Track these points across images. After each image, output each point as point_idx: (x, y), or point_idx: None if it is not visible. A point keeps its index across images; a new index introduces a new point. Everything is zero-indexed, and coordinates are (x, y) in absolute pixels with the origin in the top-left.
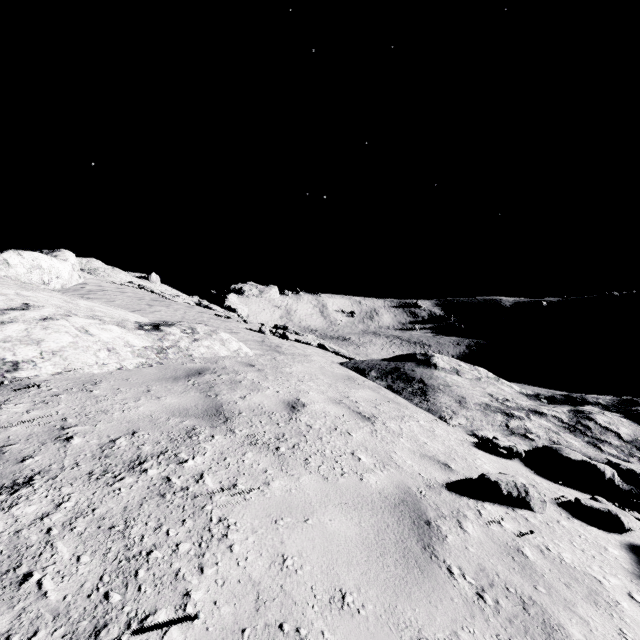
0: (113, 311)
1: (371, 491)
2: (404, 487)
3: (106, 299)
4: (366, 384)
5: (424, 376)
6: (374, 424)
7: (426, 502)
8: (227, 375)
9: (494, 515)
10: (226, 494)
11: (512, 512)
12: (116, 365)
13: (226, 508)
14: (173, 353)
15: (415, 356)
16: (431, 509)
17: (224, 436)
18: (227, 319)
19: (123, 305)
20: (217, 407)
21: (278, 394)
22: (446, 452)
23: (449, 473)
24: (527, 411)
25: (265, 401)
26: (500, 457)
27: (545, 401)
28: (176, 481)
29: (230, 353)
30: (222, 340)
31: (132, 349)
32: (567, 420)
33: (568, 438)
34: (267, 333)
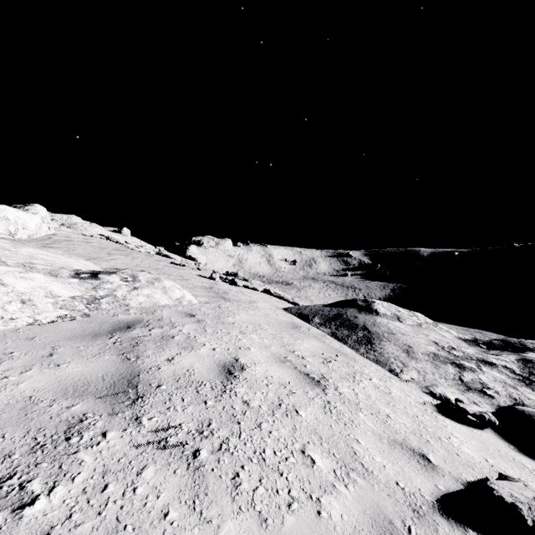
0: (60, 259)
1: None
2: (383, 522)
3: (67, 248)
4: (311, 332)
5: (367, 323)
6: (325, 391)
7: None
8: (160, 328)
9: None
10: None
11: None
12: (28, 319)
13: None
14: (107, 303)
15: (356, 302)
16: None
17: (122, 432)
18: (182, 267)
19: (81, 254)
20: (131, 377)
21: (214, 353)
22: (415, 429)
23: (433, 475)
24: (476, 361)
25: (196, 364)
26: (470, 426)
27: (484, 347)
28: None
29: (172, 302)
30: (164, 288)
31: (55, 300)
32: (519, 371)
33: (527, 393)
34: (217, 279)
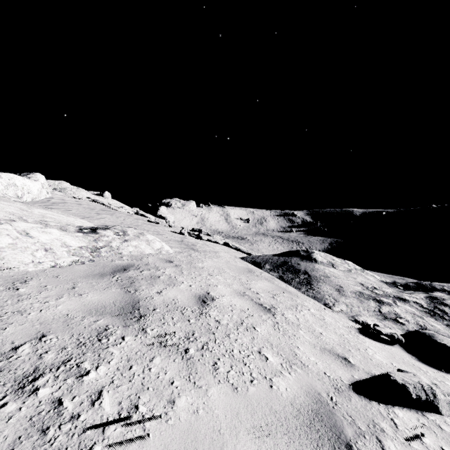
0: (63, 217)
1: (283, 403)
2: (314, 393)
3: (64, 209)
4: (263, 275)
5: (307, 268)
6: (275, 316)
7: (340, 413)
8: (148, 271)
9: (409, 425)
10: (123, 423)
11: (423, 418)
12: (51, 263)
13: (118, 448)
14: (105, 252)
15: (299, 252)
16: (347, 424)
17: (135, 337)
18: (156, 224)
19: (76, 213)
20: (134, 303)
21: (191, 288)
22: (340, 343)
23: (351, 369)
24: (393, 298)
25: (179, 295)
26: (383, 343)
27: (401, 288)
28: (68, 405)
29: (154, 251)
30: (148, 240)
31: (68, 249)
32: (426, 305)
33: (431, 322)
34: (186, 234)
